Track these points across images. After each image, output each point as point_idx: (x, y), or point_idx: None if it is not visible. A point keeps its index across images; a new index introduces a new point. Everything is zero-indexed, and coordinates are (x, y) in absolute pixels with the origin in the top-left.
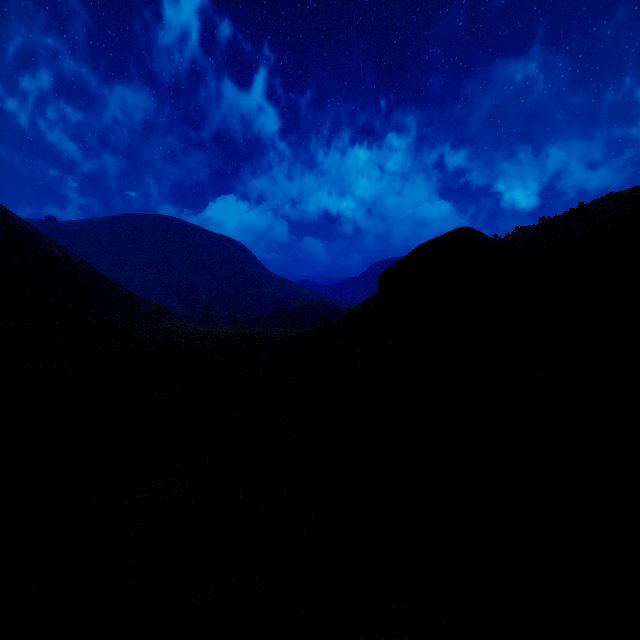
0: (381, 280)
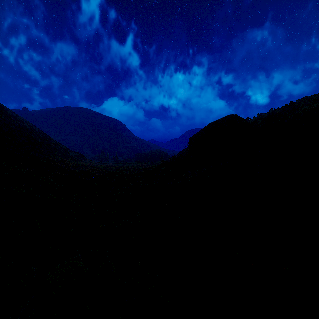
0: (190, 141)
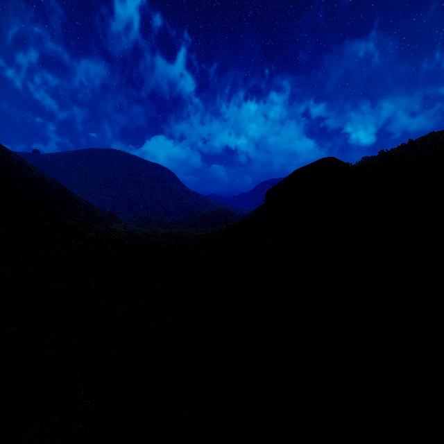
0: (267, 196)
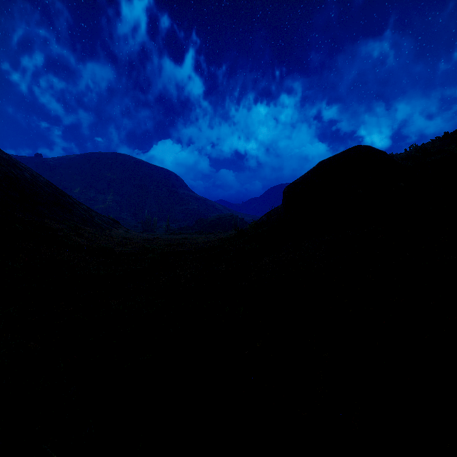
0: (287, 192)
